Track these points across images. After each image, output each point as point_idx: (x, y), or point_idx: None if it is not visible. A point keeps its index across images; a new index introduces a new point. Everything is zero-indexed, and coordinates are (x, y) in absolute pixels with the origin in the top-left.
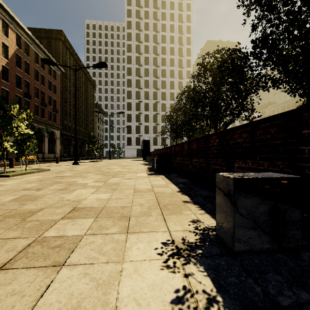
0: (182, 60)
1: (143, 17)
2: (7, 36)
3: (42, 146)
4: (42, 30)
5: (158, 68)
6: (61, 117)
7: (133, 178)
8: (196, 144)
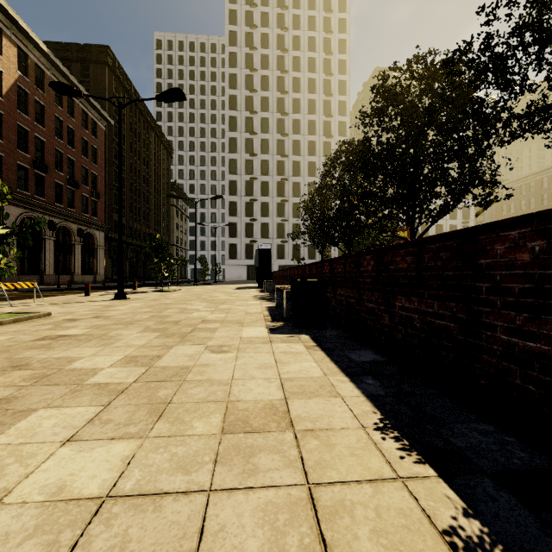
0: (331, 102)
1: (259, 24)
2: None
3: (70, 260)
4: (73, 46)
5: (286, 117)
6: (108, 207)
7: (232, 348)
8: (413, 257)
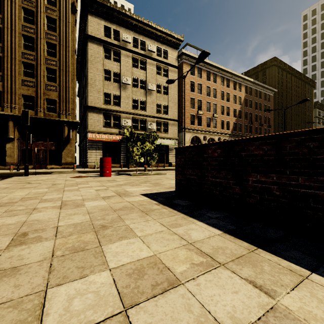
0: None
1: None
2: (240, 91)
3: None
4: (259, 66)
5: None
6: (274, 130)
7: None
8: None
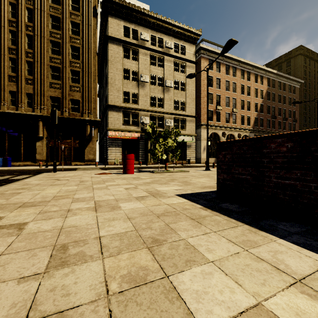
0: None
1: None
2: (262, 84)
3: None
4: (282, 56)
5: None
6: (300, 124)
7: None
8: None
